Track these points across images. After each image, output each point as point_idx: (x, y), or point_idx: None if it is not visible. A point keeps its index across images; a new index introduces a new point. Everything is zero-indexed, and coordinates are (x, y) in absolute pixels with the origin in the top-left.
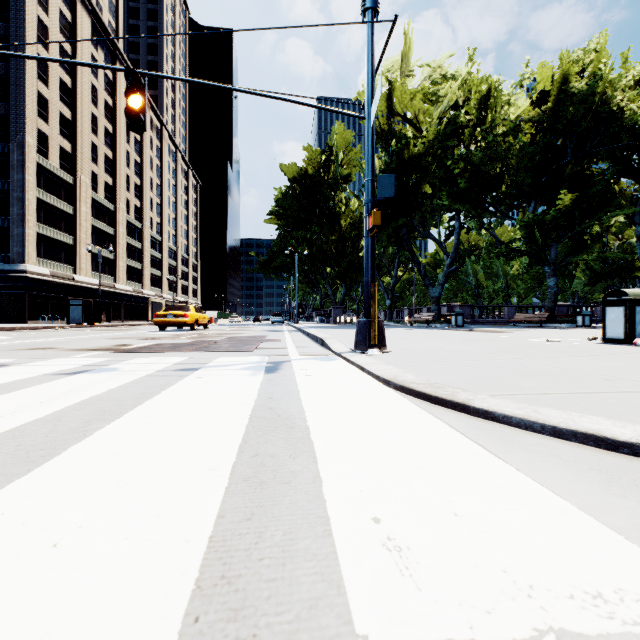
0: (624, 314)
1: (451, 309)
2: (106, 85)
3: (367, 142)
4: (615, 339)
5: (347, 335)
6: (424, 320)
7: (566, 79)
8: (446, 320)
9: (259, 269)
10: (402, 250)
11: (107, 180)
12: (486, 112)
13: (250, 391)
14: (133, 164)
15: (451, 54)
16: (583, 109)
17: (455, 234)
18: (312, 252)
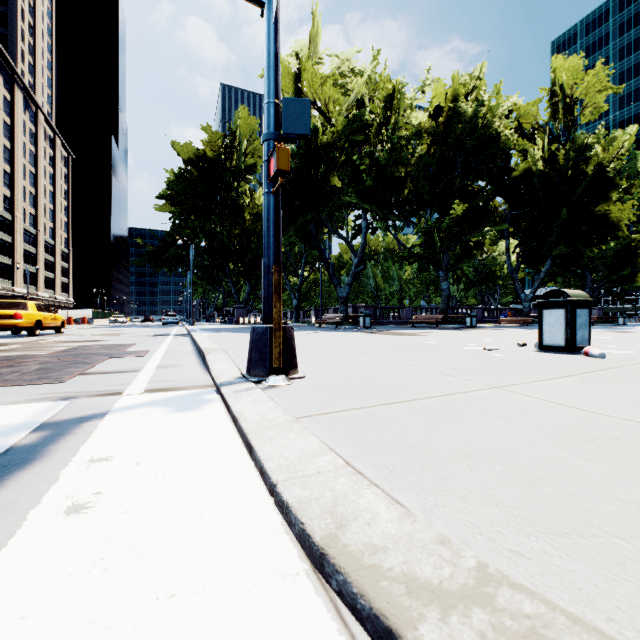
0: (565, 318)
1: (356, 310)
2: None
3: (267, 42)
4: (554, 346)
5: (244, 343)
6: (333, 321)
7: (457, 98)
8: (354, 321)
9: (147, 261)
10: (309, 249)
11: None
12: (392, 113)
13: None
14: None
15: (358, 50)
16: (470, 128)
17: (362, 233)
18: (212, 245)
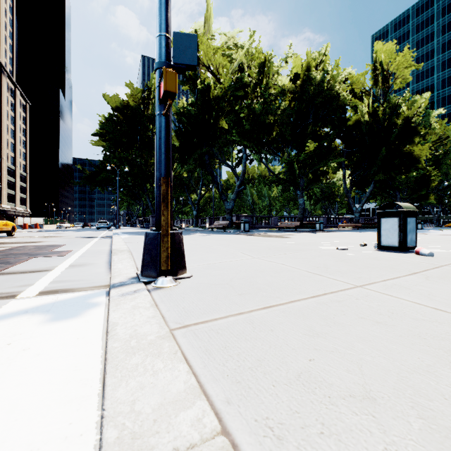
0: (398, 224)
1: (239, 218)
2: None
3: None
4: (390, 246)
5: None
6: (221, 226)
7: (310, 68)
8: (237, 226)
9: (85, 182)
10: (205, 175)
11: None
12: (264, 76)
13: None
14: None
15: (240, 30)
16: (319, 90)
17: (243, 163)
18: (134, 171)
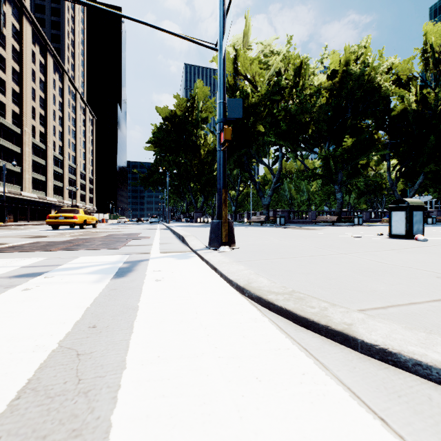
0: (405, 217)
1: (275, 213)
2: (13, 33)
3: (219, 70)
4: (399, 235)
5: (204, 233)
6: (259, 221)
7: (348, 63)
8: (273, 221)
9: (140, 183)
10: (243, 172)
11: (14, 109)
12: (299, 79)
13: (71, 314)
14: (38, 98)
15: (276, 37)
16: (358, 84)
17: (279, 161)
18: (180, 172)
